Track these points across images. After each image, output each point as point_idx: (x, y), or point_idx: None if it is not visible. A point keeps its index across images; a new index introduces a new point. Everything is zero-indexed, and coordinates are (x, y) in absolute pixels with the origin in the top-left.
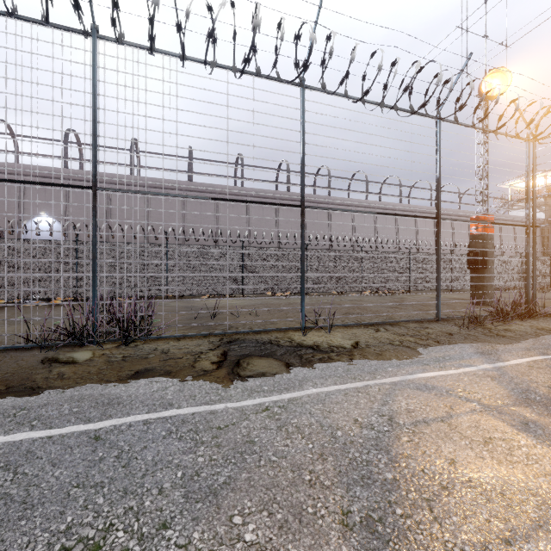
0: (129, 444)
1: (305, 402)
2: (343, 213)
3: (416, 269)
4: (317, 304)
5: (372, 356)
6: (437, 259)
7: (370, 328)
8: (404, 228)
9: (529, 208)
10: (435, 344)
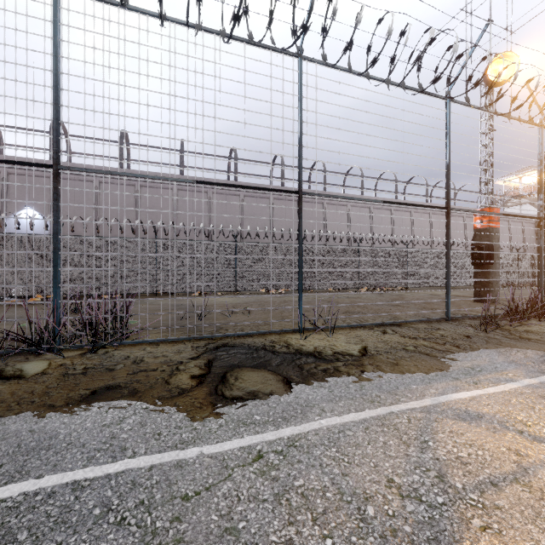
0: (34, 538)
1: (312, 444)
2: (339, 208)
3: (413, 265)
4: (313, 302)
5: (387, 367)
6: (447, 253)
7: (376, 329)
8: (399, 224)
9: (542, 199)
10: (455, 350)
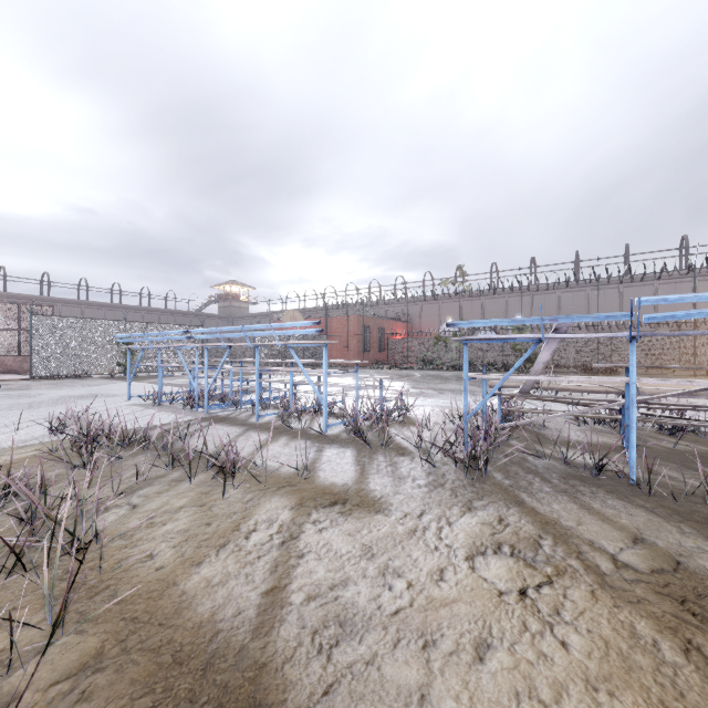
0: None
1: None
2: None
3: None
4: None
5: None
6: None
7: None
8: None
9: None
10: None
